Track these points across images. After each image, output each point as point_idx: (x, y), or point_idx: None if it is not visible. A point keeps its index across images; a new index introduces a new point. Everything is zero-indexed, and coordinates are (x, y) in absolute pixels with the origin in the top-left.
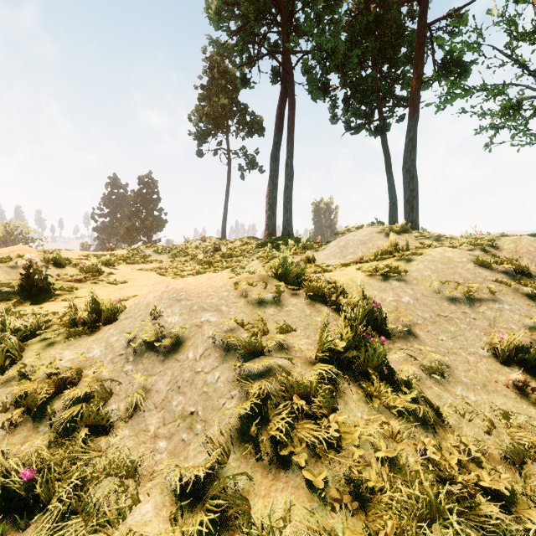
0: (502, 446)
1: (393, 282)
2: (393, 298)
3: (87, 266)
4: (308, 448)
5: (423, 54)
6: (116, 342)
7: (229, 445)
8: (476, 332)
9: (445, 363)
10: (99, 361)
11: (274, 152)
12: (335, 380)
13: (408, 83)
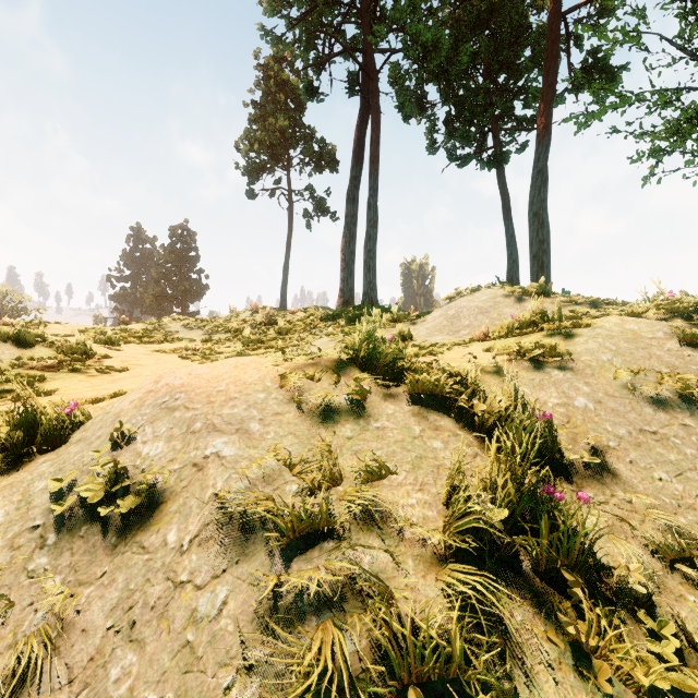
0: None
1: (552, 372)
2: (558, 400)
3: (68, 346)
4: None
5: (557, 53)
6: (39, 495)
7: None
8: None
9: (685, 532)
10: None
11: (351, 191)
12: (493, 603)
13: (534, 96)
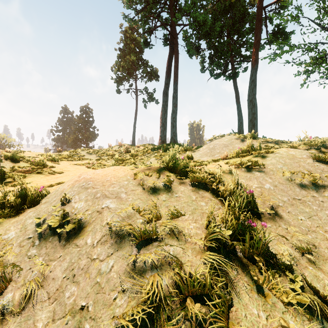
0: None
1: (255, 173)
2: (257, 185)
3: (35, 162)
4: None
5: (260, 26)
6: (30, 225)
7: None
8: (326, 213)
9: (310, 241)
10: (10, 243)
11: (165, 90)
12: (224, 267)
13: (250, 45)
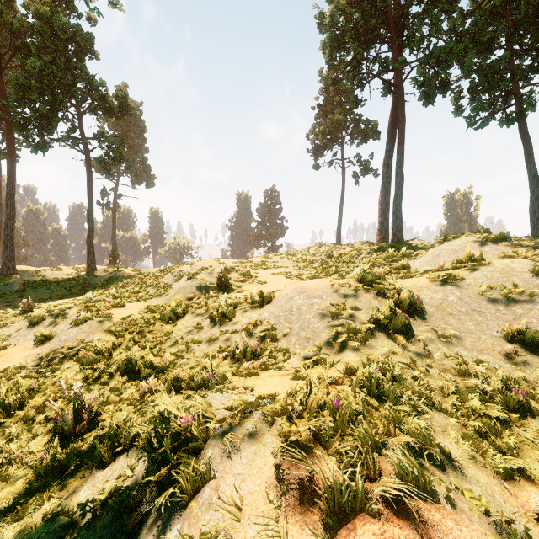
0: (456, 367)
1: (446, 287)
2: (440, 297)
3: (244, 272)
4: (352, 348)
5: None
6: (274, 311)
7: (322, 346)
8: (499, 322)
9: (459, 336)
10: (268, 318)
11: (386, 160)
12: (375, 332)
13: None
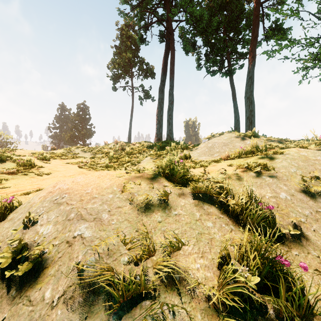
0: None
1: (266, 178)
2: (271, 194)
3: (22, 162)
4: None
5: (258, 22)
6: None
7: None
8: None
9: None
10: None
11: (161, 87)
12: None
13: (247, 42)
